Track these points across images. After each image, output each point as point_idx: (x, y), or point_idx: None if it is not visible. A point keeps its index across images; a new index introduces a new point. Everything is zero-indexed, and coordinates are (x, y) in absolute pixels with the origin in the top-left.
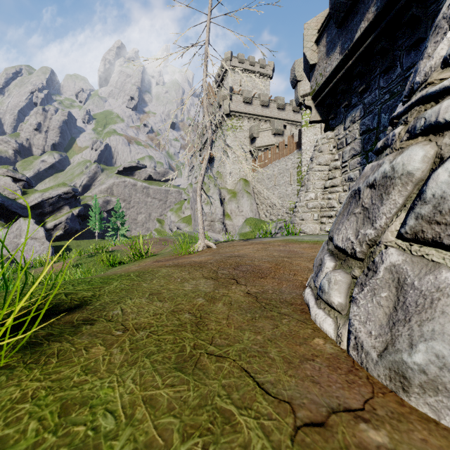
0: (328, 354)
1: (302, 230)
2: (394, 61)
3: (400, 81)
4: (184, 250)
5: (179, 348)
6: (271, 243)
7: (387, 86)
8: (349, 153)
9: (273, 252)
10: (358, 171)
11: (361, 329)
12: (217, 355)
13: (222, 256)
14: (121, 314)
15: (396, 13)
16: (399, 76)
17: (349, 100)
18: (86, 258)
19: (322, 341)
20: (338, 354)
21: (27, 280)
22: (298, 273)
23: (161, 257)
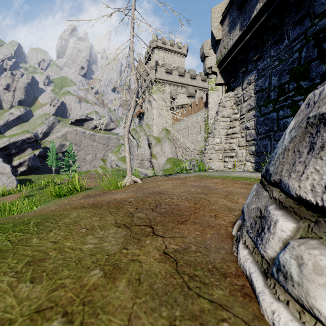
0: None
1: (210, 167)
2: (282, 35)
3: (287, 50)
4: (112, 185)
5: None
6: (188, 179)
7: (276, 55)
8: (246, 108)
9: (190, 187)
10: (253, 121)
11: None
12: None
13: (143, 192)
14: None
15: None
16: (287, 46)
17: (246, 67)
18: (37, 190)
19: None
20: None
21: None
22: (219, 214)
23: (92, 191)
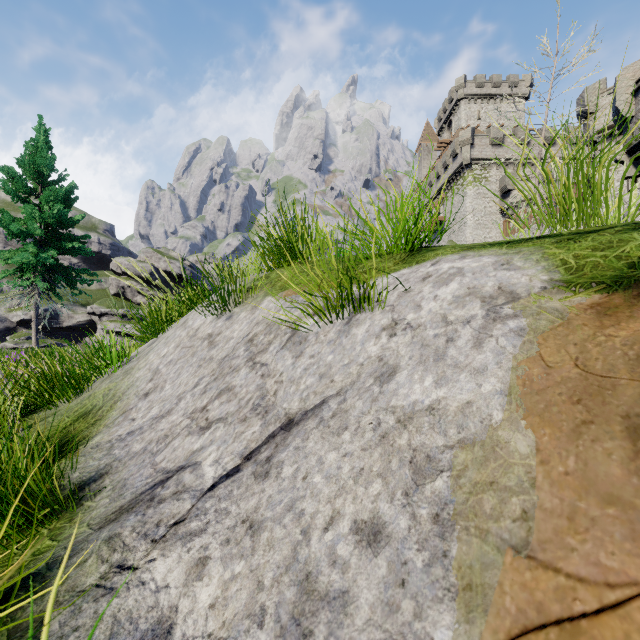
0: None
1: None
2: None
3: None
4: None
5: None
6: None
7: None
8: None
9: None
10: None
11: None
12: None
13: None
14: None
15: None
16: None
17: None
18: None
19: None
20: None
21: None
22: None
23: None
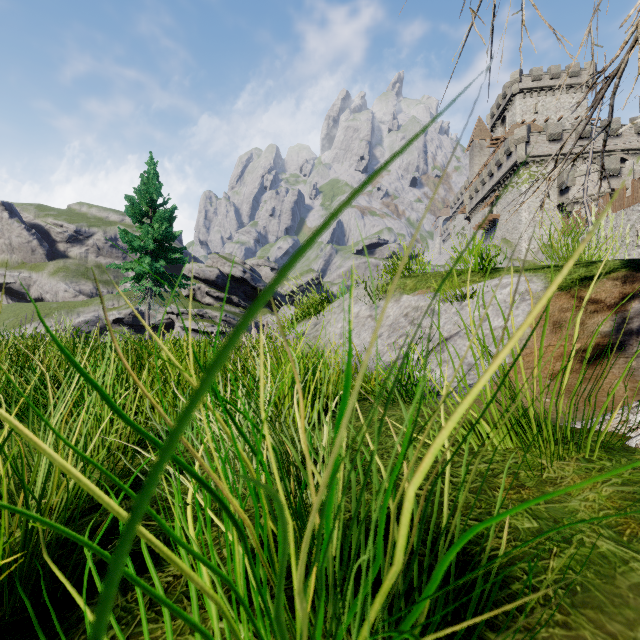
0: None
1: None
2: None
3: None
4: None
5: None
6: None
7: None
8: None
9: None
10: None
11: None
12: None
13: None
14: None
15: None
16: None
17: None
18: None
19: None
20: None
21: None
22: None
23: None
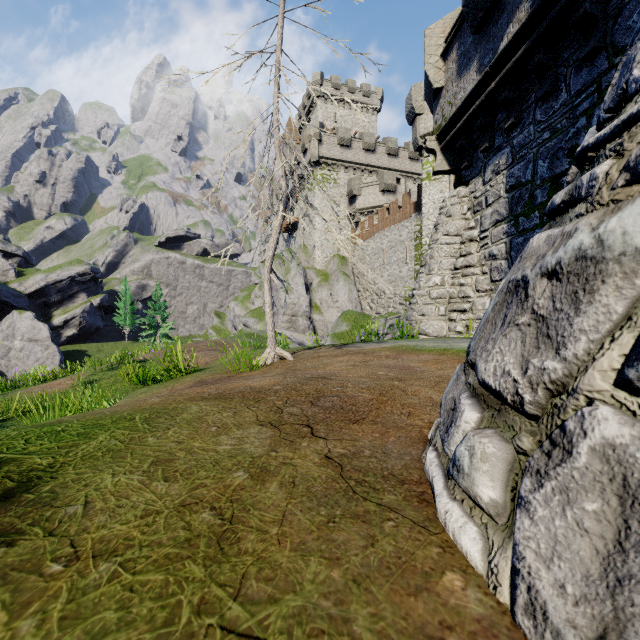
0: (474, 621)
1: (423, 331)
2: (556, 83)
3: (566, 112)
4: (243, 364)
5: (167, 612)
6: (376, 353)
7: (546, 120)
8: (491, 218)
9: (378, 369)
10: (504, 244)
11: (542, 572)
12: (243, 632)
13: (297, 377)
14: (80, 515)
15: (560, 11)
16: (565, 104)
17: (491, 140)
18: (103, 371)
19: (459, 580)
20: (493, 621)
21: (11, 406)
22: (415, 410)
23: (208, 375)
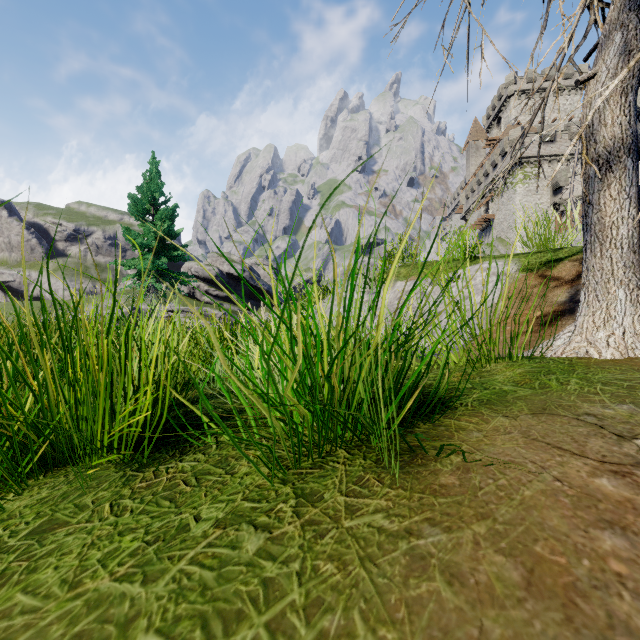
0: None
1: None
2: None
3: None
4: None
5: None
6: None
7: None
8: None
9: None
10: None
11: None
12: None
13: None
14: None
15: None
16: None
17: None
18: None
19: None
20: None
21: None
22: None
23: None
